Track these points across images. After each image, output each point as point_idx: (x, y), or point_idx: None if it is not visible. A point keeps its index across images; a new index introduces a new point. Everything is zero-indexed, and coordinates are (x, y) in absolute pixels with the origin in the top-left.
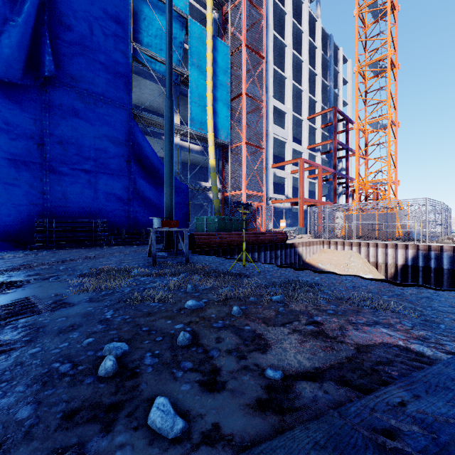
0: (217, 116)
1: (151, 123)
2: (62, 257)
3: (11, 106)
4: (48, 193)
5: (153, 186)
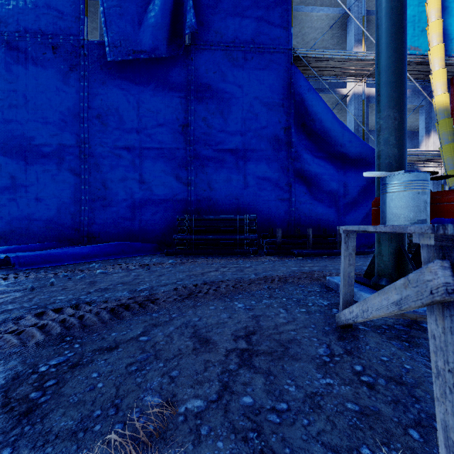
0: (447, 15)
1: (319, 69)
2: (169, 278)
3: (159, 88)
4: (193, 183)
5: (325, 161)
